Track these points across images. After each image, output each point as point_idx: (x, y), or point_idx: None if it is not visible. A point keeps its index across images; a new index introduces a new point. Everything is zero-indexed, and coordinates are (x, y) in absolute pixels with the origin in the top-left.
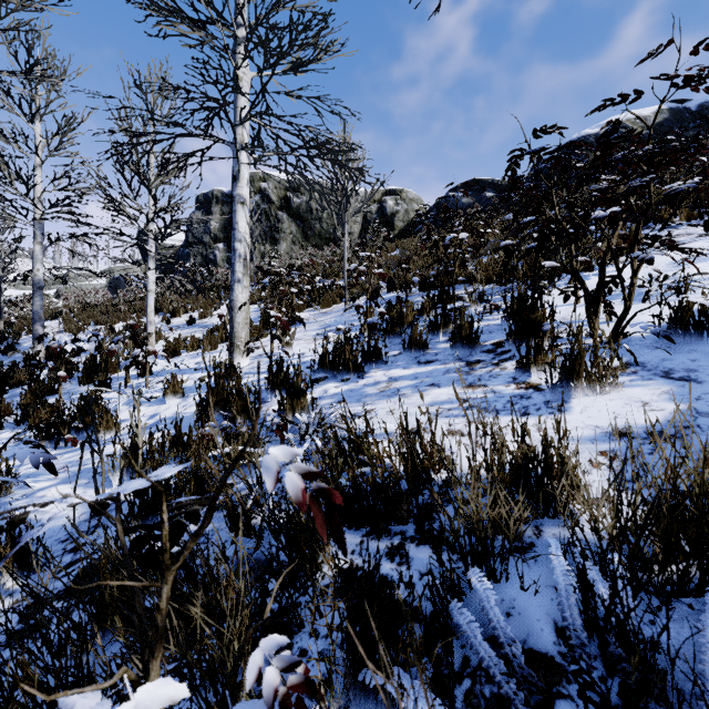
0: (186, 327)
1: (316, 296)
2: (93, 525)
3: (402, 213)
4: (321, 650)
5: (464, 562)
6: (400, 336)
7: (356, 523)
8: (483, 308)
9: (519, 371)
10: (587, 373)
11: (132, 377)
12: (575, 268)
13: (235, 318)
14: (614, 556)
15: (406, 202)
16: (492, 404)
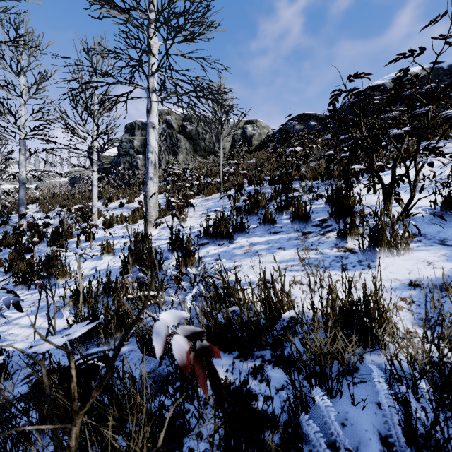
0: (118, 208)
1: (201, 188)
2: None
3: (257, 135)
4: (204, 450)
5: (309, 383)
6: (257, 215)
7: (229, 348)
8: (312, 196)
9: (338, 239)
10: (388, 241)
11: (82, 241)
12: (376, 170)
13: (148, 203)
14: (421, 381)
15: (259, 128)
16: (321, 262)
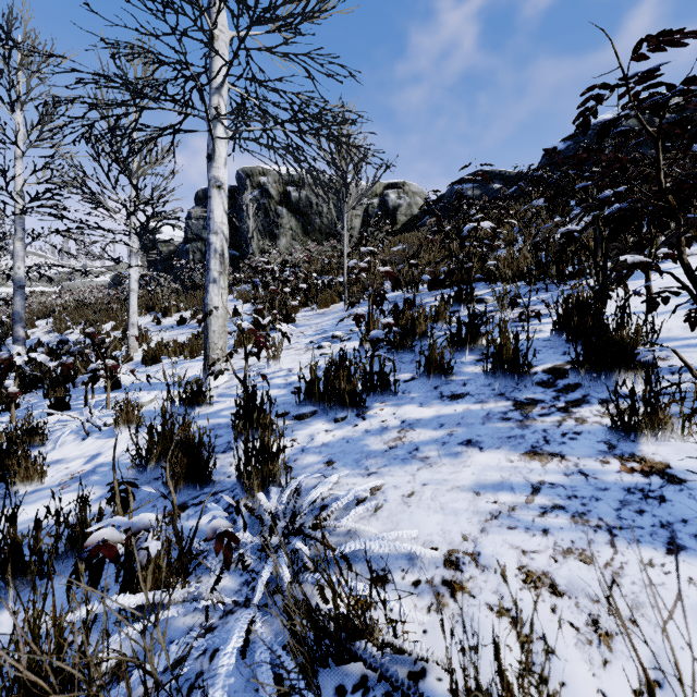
0: (176, 328)
1: (313, 294)
2: None
3: (405, 206)
4: None
5: None
6: (411, 351)
7: None
8: (519, 316)
9: (615, 432)
10: None
11: (100, 390)
12: (687, 265)
13: (210, 326)
14: None
15: (408, 195)
16: (592, 507)
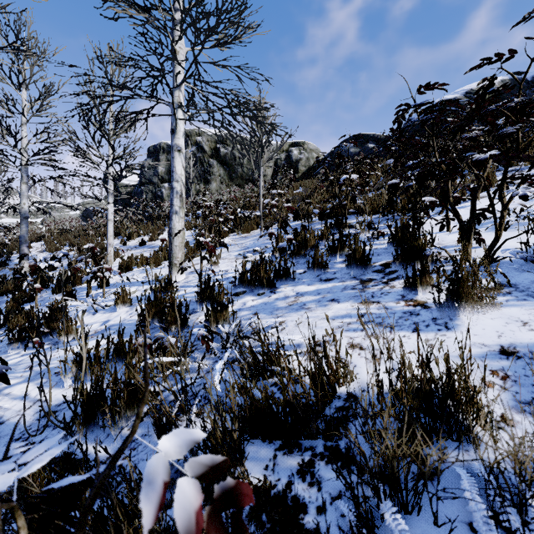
0: (138, 247)
1: (238, 224)
2: (43, 425)
3: (304, 160)
4: None
5: (376, 495)
6: (304, 257)
7: (269, 436)
8: (371, 235)
9: (406, 290)
10: (470, 295)
11: (93, 288)
12: (452, 203)
13: (173, 242)
14: (528, 494)
15: (307, 151)
16: (386, 320)
